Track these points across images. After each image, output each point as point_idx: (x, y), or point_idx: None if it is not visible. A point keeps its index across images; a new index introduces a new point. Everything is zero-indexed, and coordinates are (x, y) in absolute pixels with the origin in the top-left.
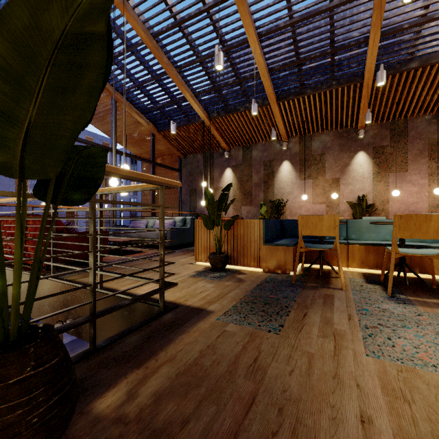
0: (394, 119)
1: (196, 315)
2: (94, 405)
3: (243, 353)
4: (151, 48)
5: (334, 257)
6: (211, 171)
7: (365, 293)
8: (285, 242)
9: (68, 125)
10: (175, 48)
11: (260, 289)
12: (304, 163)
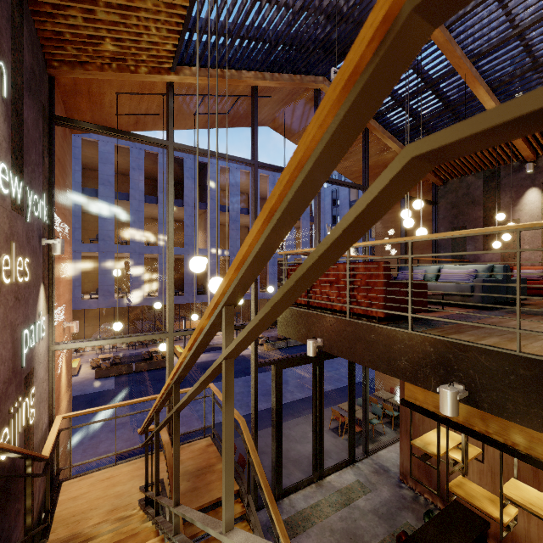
0: None
1: None
2: None
3: None
4: (442, 43)
5: None
6: (494, 197)
7: None
8: None
9: None
10: (479, 29)
11: None
12: None
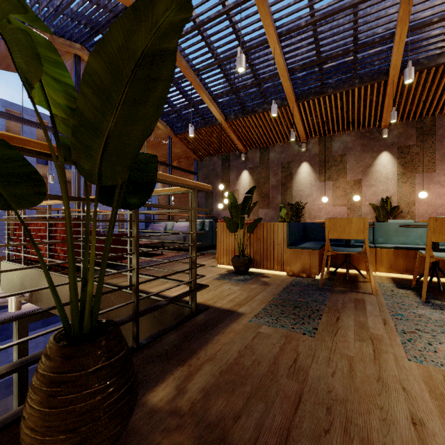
0: (420, 117)
1: (228, 316)
2: (147, 398)
3: (281, 354)
4: None
5: (360, 261)
6: (227, 173)
7: (397, 298)
8: (309, 245)
9: (137, 135)
10: (194, 51)
11: (287, 292)
12: (325, 164)
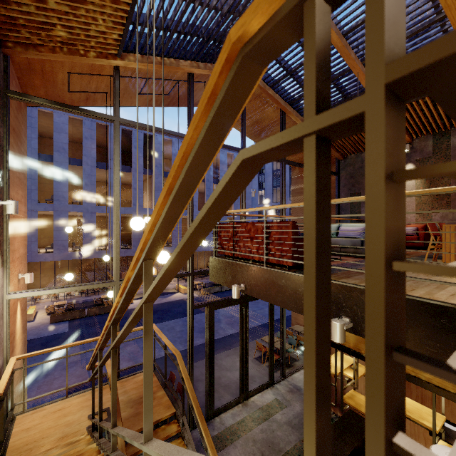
0: None
1: None
2: None
3: None
4: (340, 48)
5: None
6: None
7: None
8: None
9: None
10: None
11: None
12: None
